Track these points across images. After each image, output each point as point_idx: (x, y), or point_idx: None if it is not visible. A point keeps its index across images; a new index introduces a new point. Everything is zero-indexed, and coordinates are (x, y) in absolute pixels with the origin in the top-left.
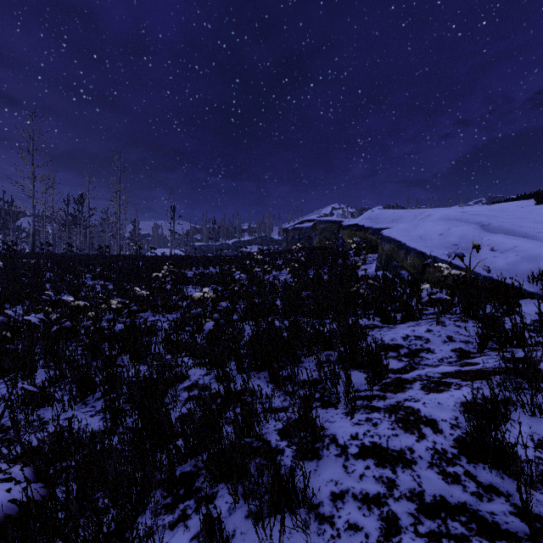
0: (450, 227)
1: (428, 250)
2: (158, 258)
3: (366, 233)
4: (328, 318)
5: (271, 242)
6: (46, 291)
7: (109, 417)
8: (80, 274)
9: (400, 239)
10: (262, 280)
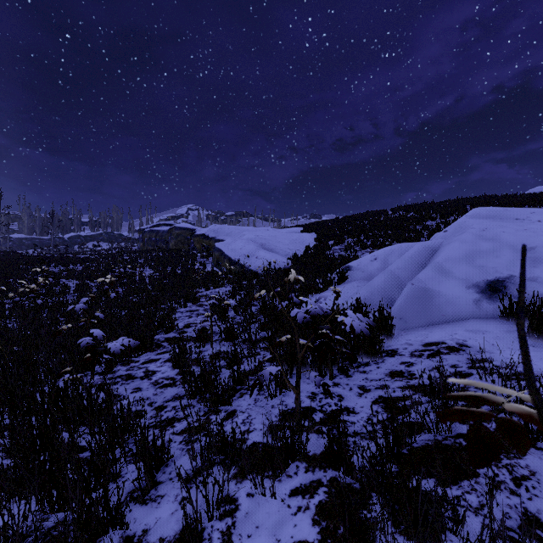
0: (245, 245)
1: (232, 257)
2: None
3: (210, 242)
4: None
5: (123, 240)
6: None
7: None
8: None
9: (222, 250)
10: (131, 274)
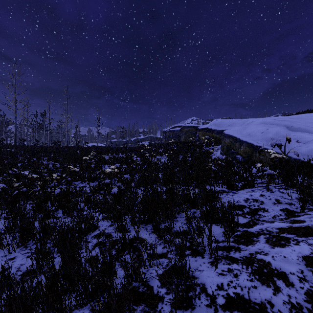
0: (268, 128)
1: (255, 142)
2: (88, 148)
3: (213, 133)
4: (192, 185)
5: (156, 139)
6: (17, 168)
7: (35, 261)
8: (40, 157)
9: (235, 136)
10: (150, 161)
